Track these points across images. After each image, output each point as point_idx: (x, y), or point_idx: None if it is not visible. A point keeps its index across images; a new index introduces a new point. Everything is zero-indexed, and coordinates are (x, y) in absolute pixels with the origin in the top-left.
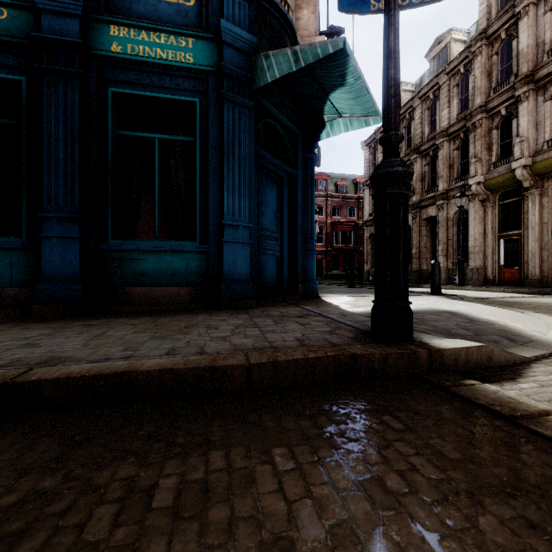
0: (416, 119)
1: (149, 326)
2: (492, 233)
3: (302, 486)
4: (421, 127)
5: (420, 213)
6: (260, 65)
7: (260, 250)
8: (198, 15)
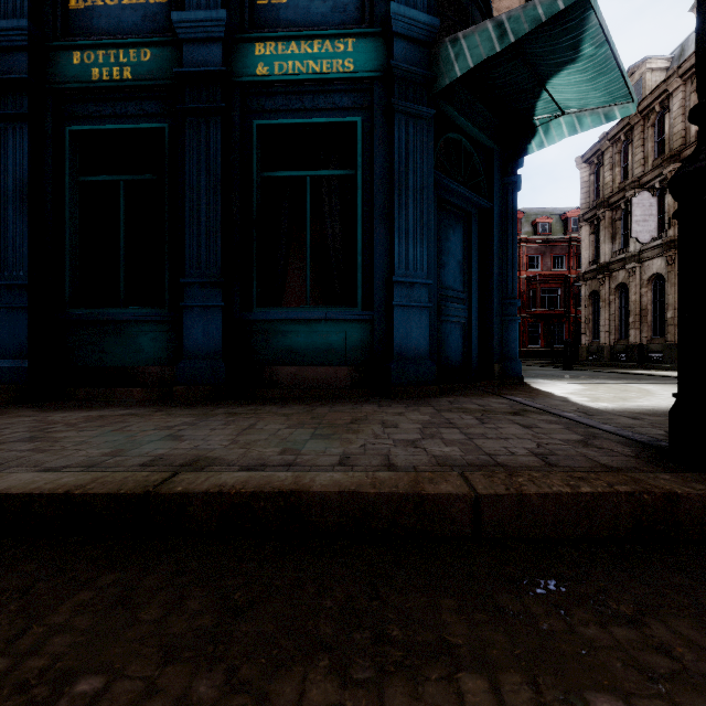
0: (673, 110)
1: (305, 418)
2: None
3: None
4: (683, 120)
5: None
6: (443, 55)
7: (440, 317)
8: (360, 7)
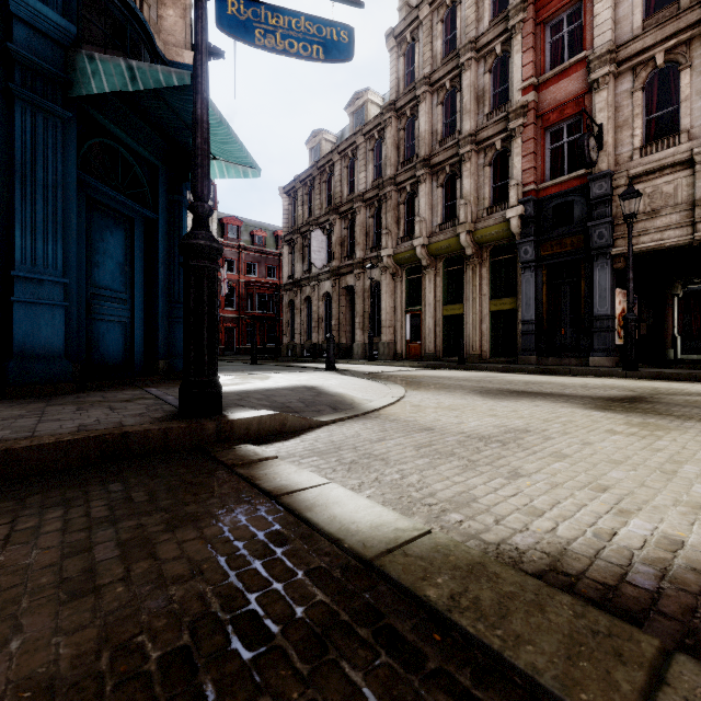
0: (336, 175)
1: None
2: (401, 307)
3: None
4: (341, 185)
5: (340, 281)
6: (81, 65)
7: (93, 315)
8: None
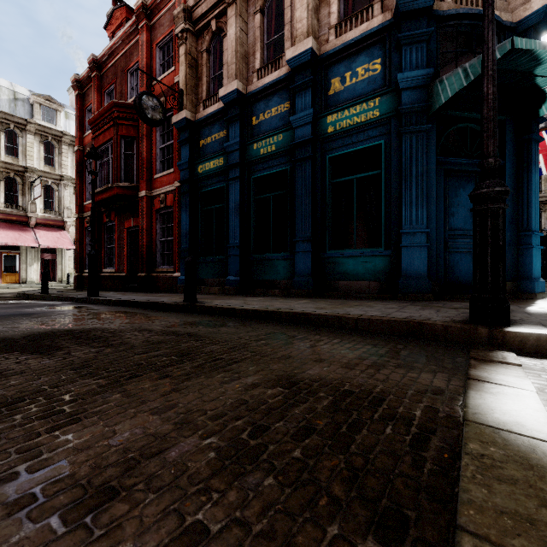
0: None
1: (337, 303)
2: None
3: (333, 344)
4: None
5: None
6: (435, 90)
7: (449, 249)
8: (383, 77)
